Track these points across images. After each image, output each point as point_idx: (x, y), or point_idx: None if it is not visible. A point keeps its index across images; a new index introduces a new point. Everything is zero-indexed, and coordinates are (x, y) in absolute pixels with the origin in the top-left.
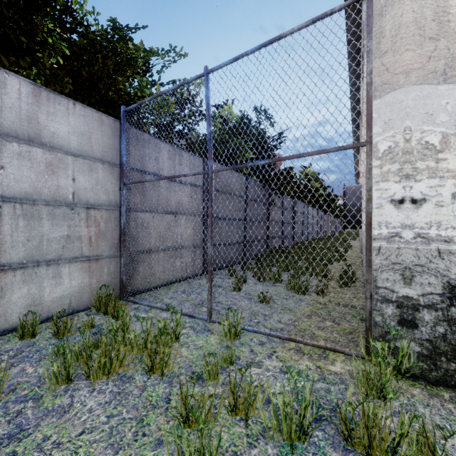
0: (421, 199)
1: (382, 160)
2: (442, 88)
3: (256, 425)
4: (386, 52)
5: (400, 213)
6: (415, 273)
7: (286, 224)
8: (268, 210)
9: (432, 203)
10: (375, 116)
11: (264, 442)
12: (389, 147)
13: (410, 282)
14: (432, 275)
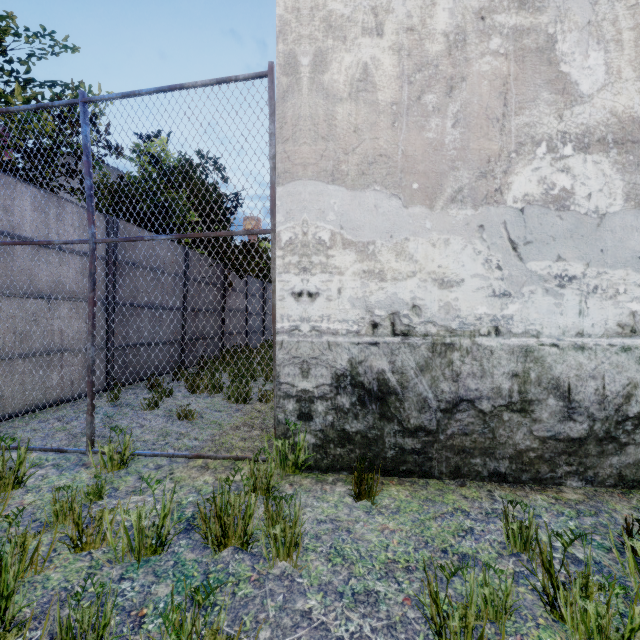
0: (316, 292)
1: (284, 251)
2: (331, 188)
3: (107, 554)
4: (288, 139)
5: (300, 306)
6: (311, 366)
7: (252, 315)
8: (224, 296)
9: (324, 297)
10: (278, 204)
11: (110, 567)
12: (290, 238)
13: (307, 375)
14: (324, 367)
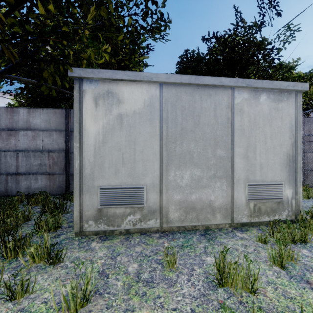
0: None
1: None
2: None
3: None
4: None
5: None
6: None
7: None
8: None
9: None
10: None
11: None
12: None
13: None
14: None
